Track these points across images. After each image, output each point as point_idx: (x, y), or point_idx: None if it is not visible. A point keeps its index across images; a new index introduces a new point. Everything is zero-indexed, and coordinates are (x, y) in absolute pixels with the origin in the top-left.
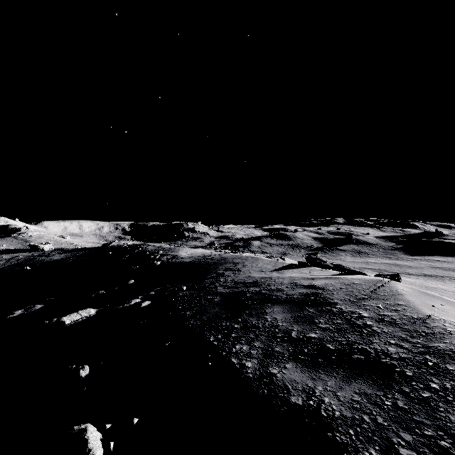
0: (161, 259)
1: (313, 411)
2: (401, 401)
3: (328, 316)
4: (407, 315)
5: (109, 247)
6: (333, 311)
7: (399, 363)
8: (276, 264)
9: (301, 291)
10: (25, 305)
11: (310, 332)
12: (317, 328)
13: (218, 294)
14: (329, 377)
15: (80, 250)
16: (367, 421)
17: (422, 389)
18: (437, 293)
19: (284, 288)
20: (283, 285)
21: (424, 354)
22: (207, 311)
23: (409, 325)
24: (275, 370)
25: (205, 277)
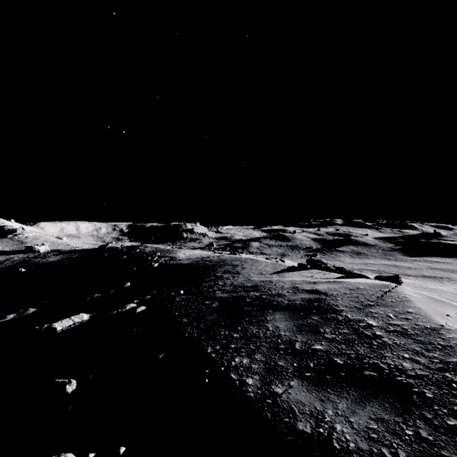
0: (159, 260)
1: (323, 442)
2: (424, 430)
3: (333, 325)
4: (418, 324)
5: (106, 249)
6: (338, 319)
7: (417, 382)
8: (276, 266)
9: (304, 297)
10: (18, 308)
11: (315, 343)
12: (322, 338)
13: (216, 299)
14: (339, 399)
15: (77, 252)
16: (388, 456)
17: (447, 415)
18: (436, 295)
19: (285, 293)
20: (284, 289)
21: (443, 371)
22: (204, 317)
23: (423, 336)
24: (279, 388)
25: (203, 280)
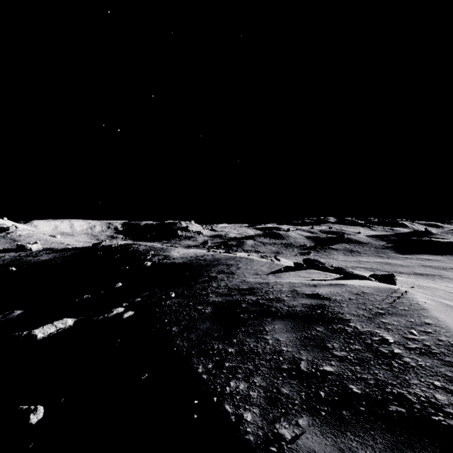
0: (152, 259)
1: None
2: None
3: (342, 339)
4: (442, 340)
5: (100, 247)
6: (347, 331)
7: None
8: (272, 266)
9: (305, 302)
10: (5, 309)
11: (323, 363)
12: (331, 356)
13: (210, 304)
14: (364, 448)
15: (70, 250)
16: None
17: None
18: (429, 292)
19: (284, 297)
20: (282, 293)
21: None
22: (196, 326)
23: (451, 356)
24: (285, 428)
25: (196, 281)
